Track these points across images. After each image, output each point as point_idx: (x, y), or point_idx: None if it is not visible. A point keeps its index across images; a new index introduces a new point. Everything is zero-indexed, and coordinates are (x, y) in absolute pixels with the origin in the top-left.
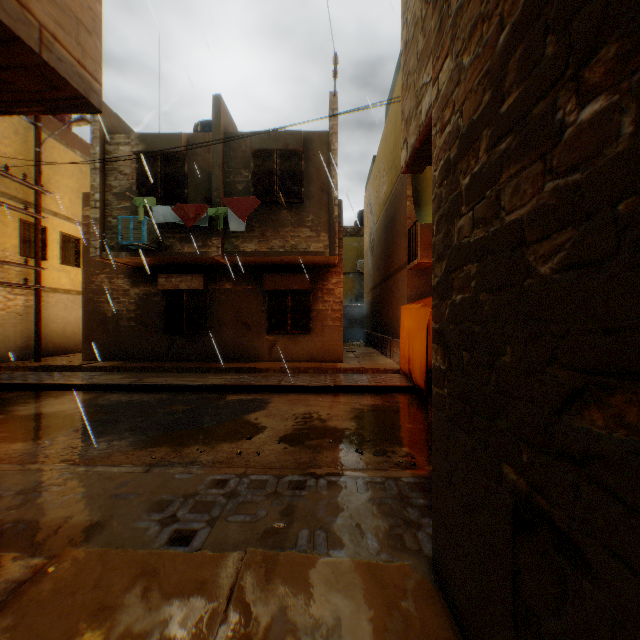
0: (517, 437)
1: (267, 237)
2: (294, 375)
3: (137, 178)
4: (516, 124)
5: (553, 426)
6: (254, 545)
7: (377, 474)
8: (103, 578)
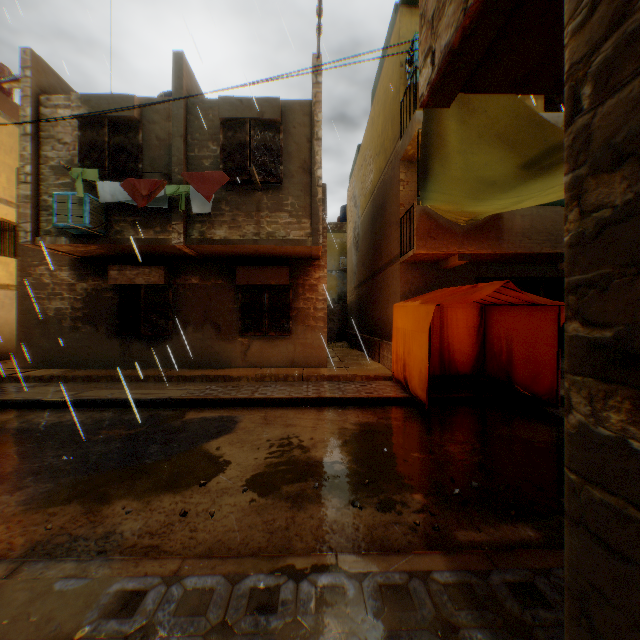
0: None
1: (239, 222)
2: (271, 384)
3: (80, 148)
4: None
5: None
6: None
7: (393, 564)
8: None
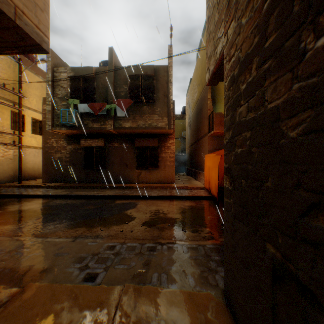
0: (275, 228)
1: (136, 119)
2: (150, 190)
3: (70, 89)
4: (274, 53)
5: (298, 224)
6: (129, 282)
7: (193, 243)
8: (48, 300)
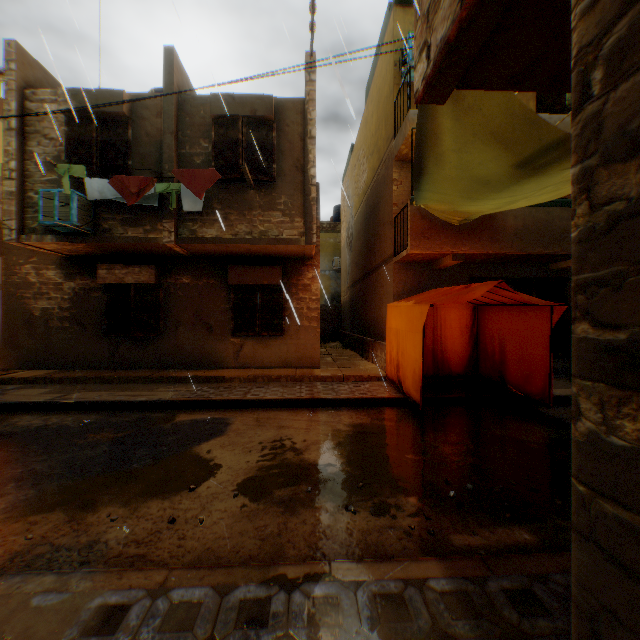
0: None
1: (231, 221)
2: (263, 385)
3: (67, 144)
4: None
5: None
6: None
7: (388, 572)
8: None
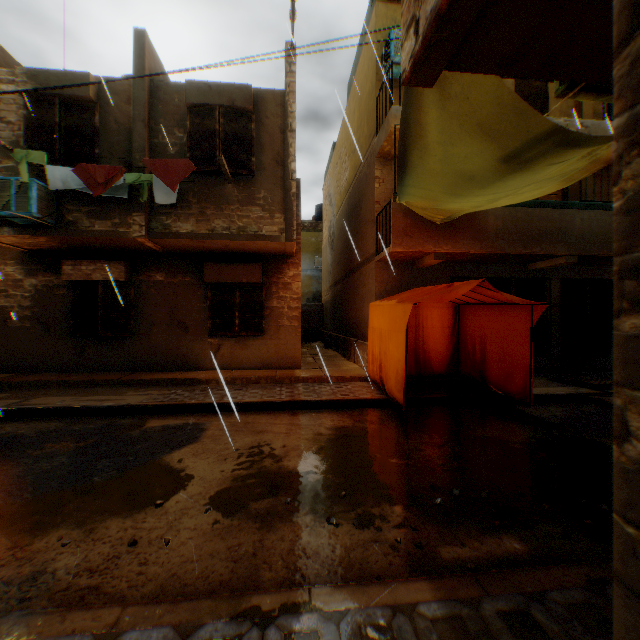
0: None
1: (207, 216)
2: (242, 387)
3: (26, 129)
4: None
5: None
6: None
7: (374, 597)
8: None
